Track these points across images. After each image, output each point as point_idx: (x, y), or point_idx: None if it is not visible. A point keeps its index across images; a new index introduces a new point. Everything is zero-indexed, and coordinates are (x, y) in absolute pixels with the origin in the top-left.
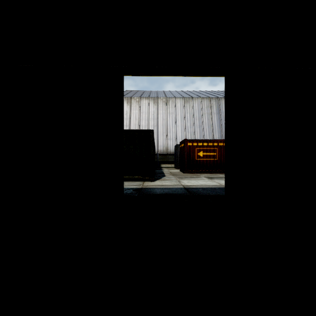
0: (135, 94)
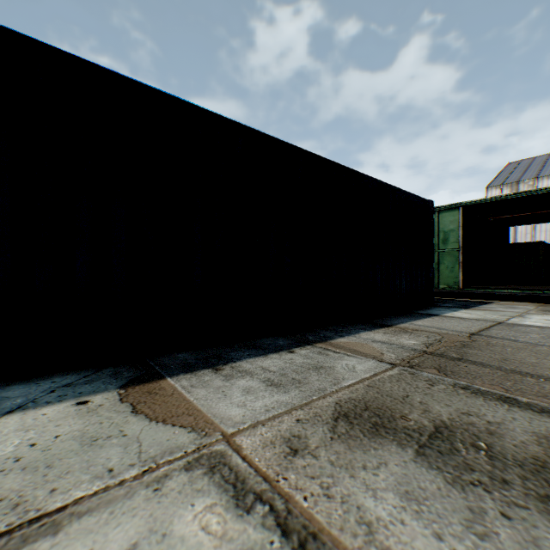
0: (525, 172)
